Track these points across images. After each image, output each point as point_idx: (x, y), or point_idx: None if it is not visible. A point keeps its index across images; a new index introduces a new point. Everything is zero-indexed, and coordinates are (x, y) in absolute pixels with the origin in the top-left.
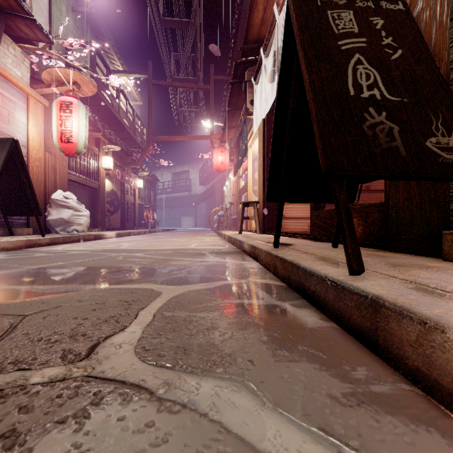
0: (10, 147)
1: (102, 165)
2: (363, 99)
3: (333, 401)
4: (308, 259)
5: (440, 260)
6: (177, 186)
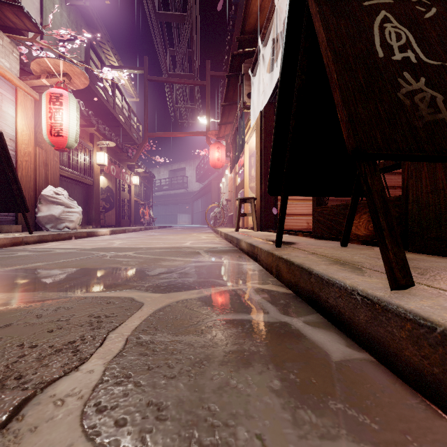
0: None
1: (96, 161)
2: (395, 62)
3: None
4: (320, 262)
5: None
6: (174, 183)
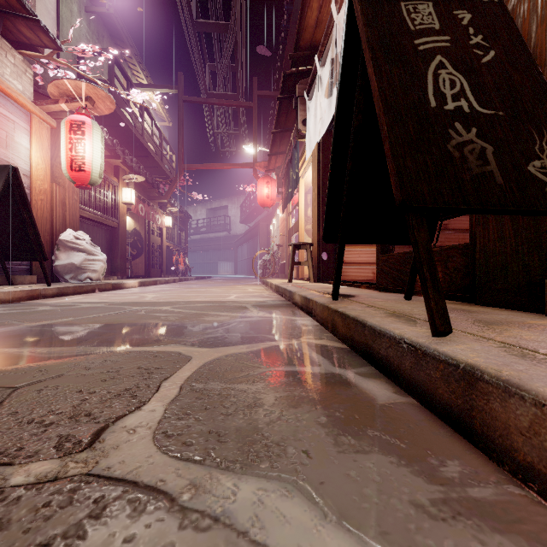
0: (7, 176)
1: (122, 199)
2: (447, 112)
3: (419, 512)
4: (377, 315)
5: (543, 316)
6: (213, 225)
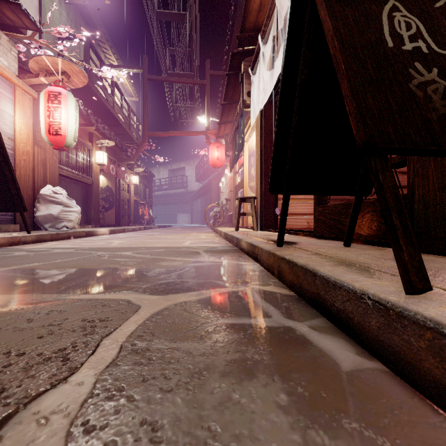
0: None
1: (95, 161)
2: (405, 52)
3: None
4: (325, 263)
5: None
6: (173, 183)
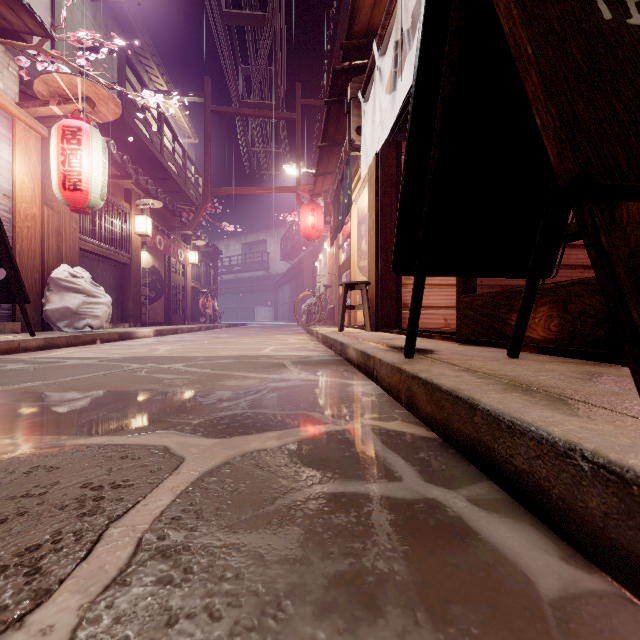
0: None
1: (135, 230)
2: (634, 28)
3: None
4: (487, 386)
5: None
6: (249, 262)
